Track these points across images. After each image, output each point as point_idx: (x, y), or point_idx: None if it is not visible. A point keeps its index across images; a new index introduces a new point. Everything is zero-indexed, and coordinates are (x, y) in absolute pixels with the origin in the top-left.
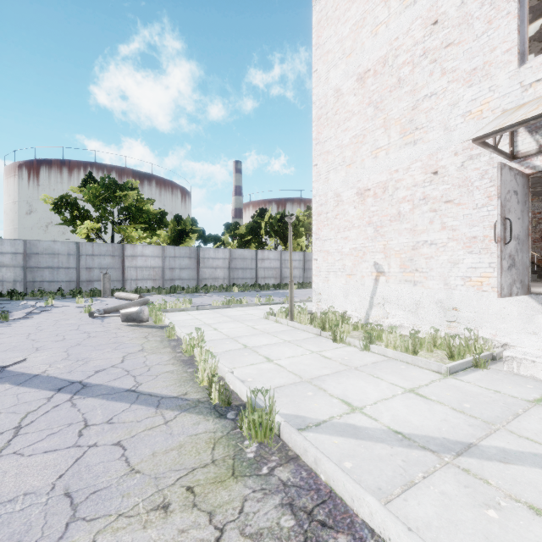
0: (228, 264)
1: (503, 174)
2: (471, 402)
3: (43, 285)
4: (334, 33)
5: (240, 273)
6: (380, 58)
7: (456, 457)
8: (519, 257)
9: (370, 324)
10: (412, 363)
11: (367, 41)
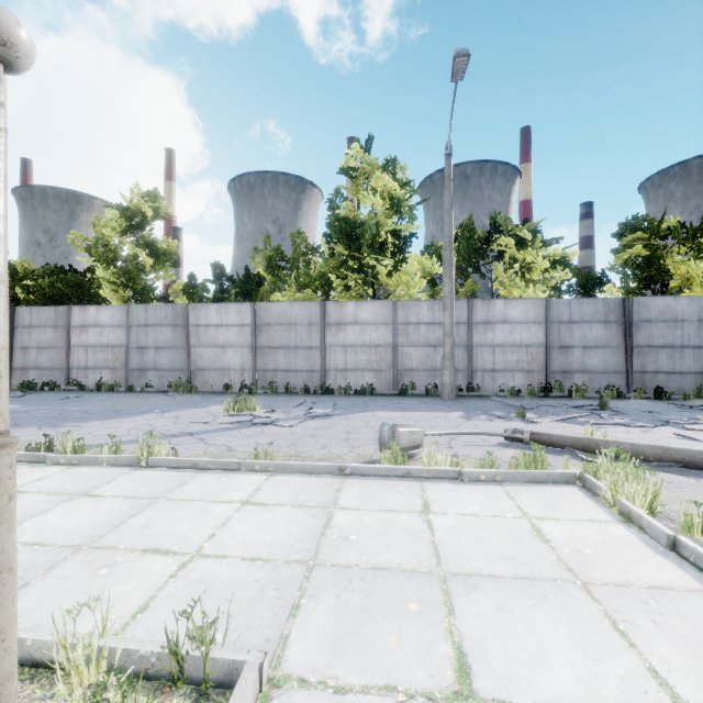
0: None
1: None
2: None
3: None
4: None
5: None
6: None
7: None
8: None
9: None
10: None
11: None
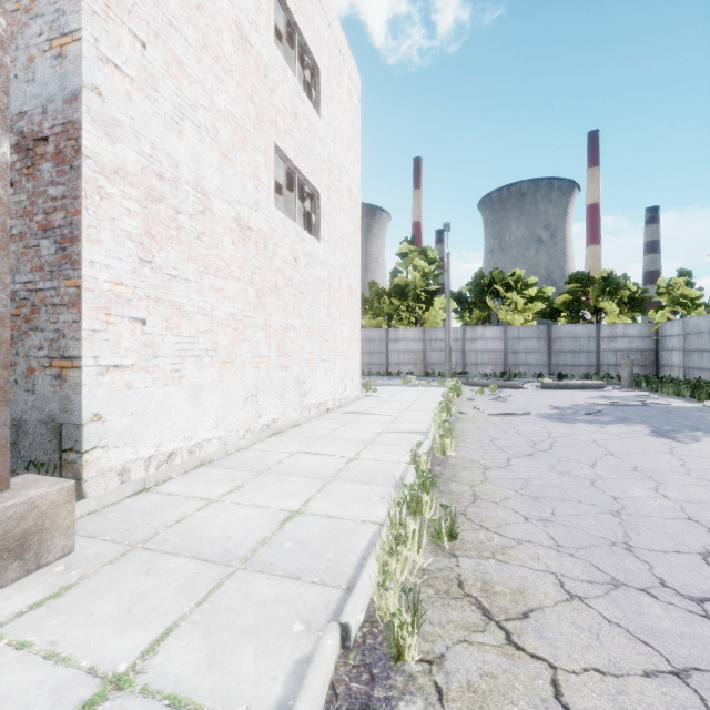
0: None
1: None
2: None
3: (694, 373)
4: None
5: None
6: None
7: None
8: None
9: None
10: None
11: None
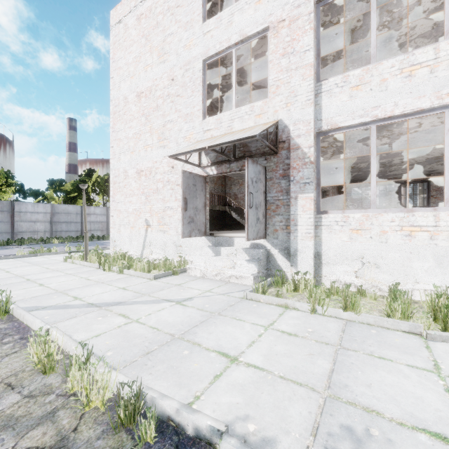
0: (50, 218)
1: (184, 175)
2: (148, 288)
3: None
4: (123, 56)
5: (63, 226)
6: (148, 87)
7: (109, 307)
8: (197, 217)
9: (132, 258)
10: (141, 276)
11: (142, 73)
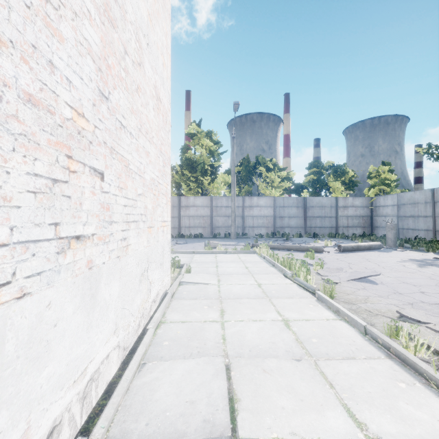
0: None
1: None
2: None
3: (408, 232)
4: None
5: None
6: None
7: None
8: None
9: None
10: None
11: None
